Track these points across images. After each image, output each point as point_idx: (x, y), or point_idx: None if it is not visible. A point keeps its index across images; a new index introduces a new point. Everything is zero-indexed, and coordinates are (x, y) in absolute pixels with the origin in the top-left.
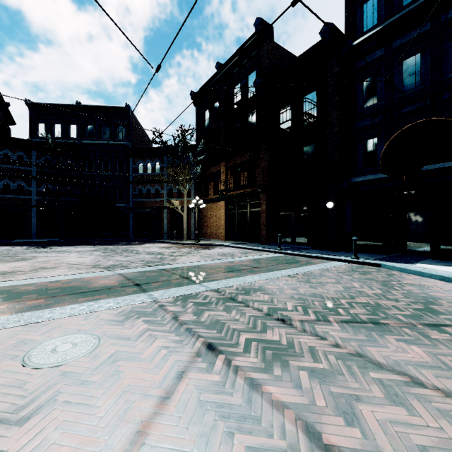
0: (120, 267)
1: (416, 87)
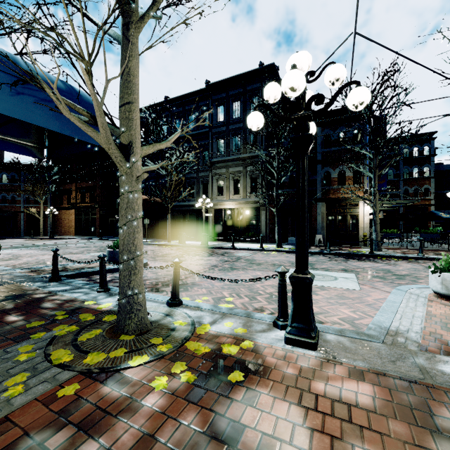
0: (3, 246)
1: (154, 172)
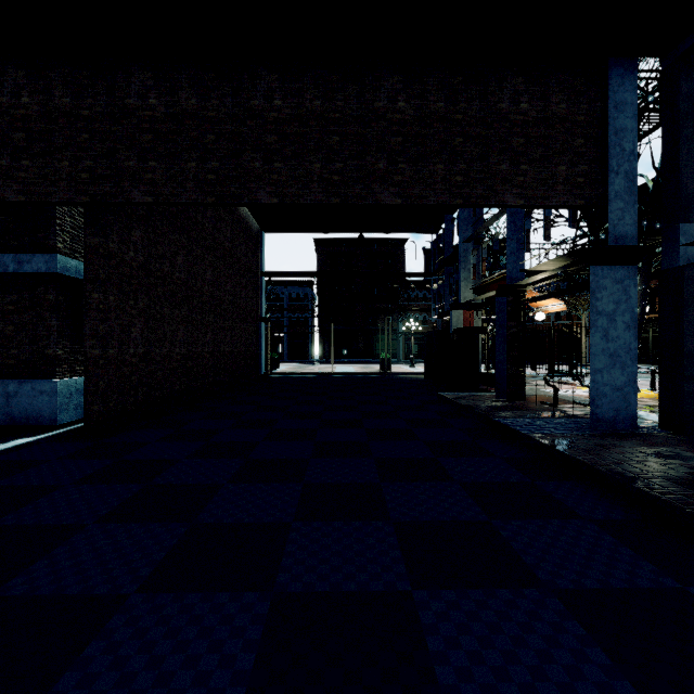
0: None
1: None
